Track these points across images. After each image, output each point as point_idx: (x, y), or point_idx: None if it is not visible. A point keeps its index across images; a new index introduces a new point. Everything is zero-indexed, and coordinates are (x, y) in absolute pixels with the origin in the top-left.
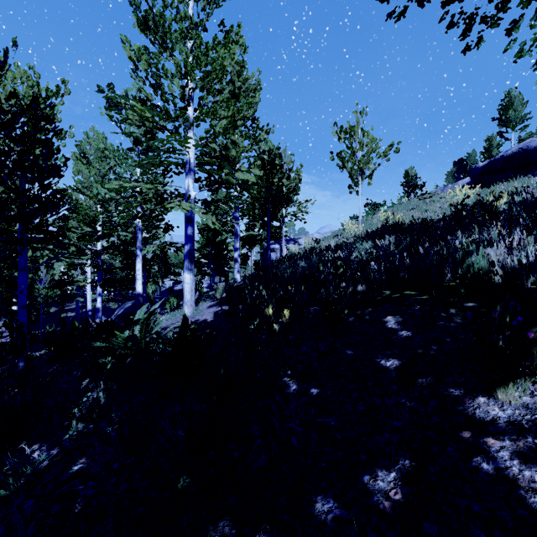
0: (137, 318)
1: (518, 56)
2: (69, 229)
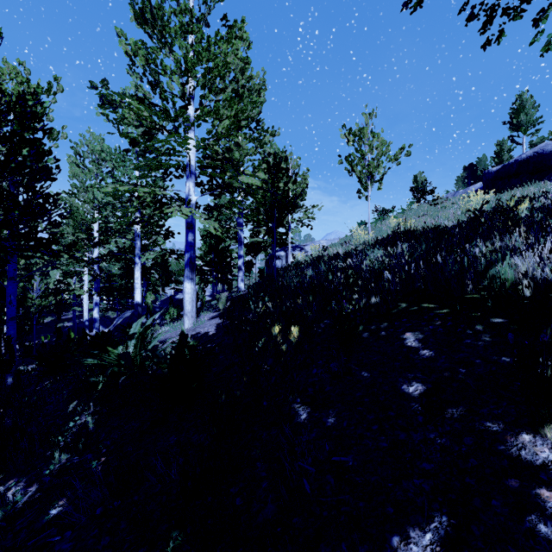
0: (132, 332)
1: (545, 49)
2: (62, 235)
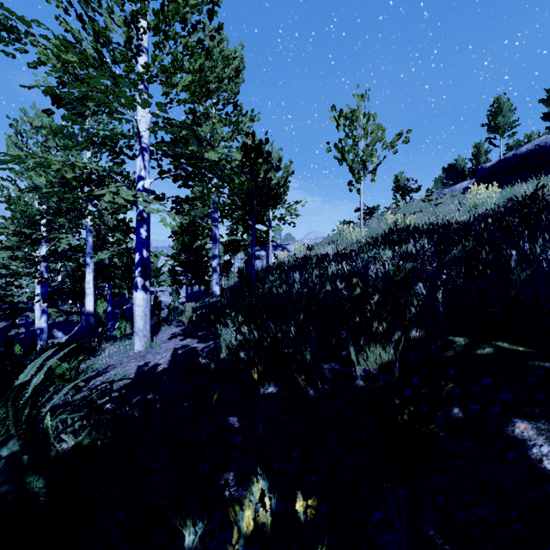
0: (19, 381)
1: None
2: None
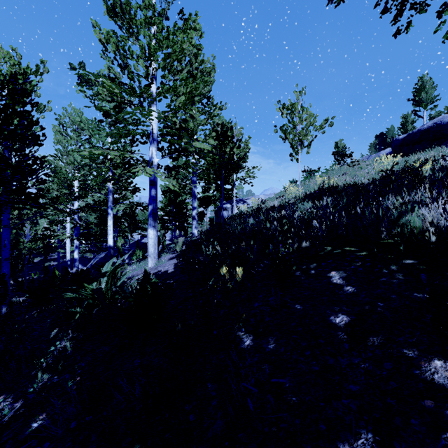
0: (104, 271)
1: (447, 37)
2: (48, 191)
